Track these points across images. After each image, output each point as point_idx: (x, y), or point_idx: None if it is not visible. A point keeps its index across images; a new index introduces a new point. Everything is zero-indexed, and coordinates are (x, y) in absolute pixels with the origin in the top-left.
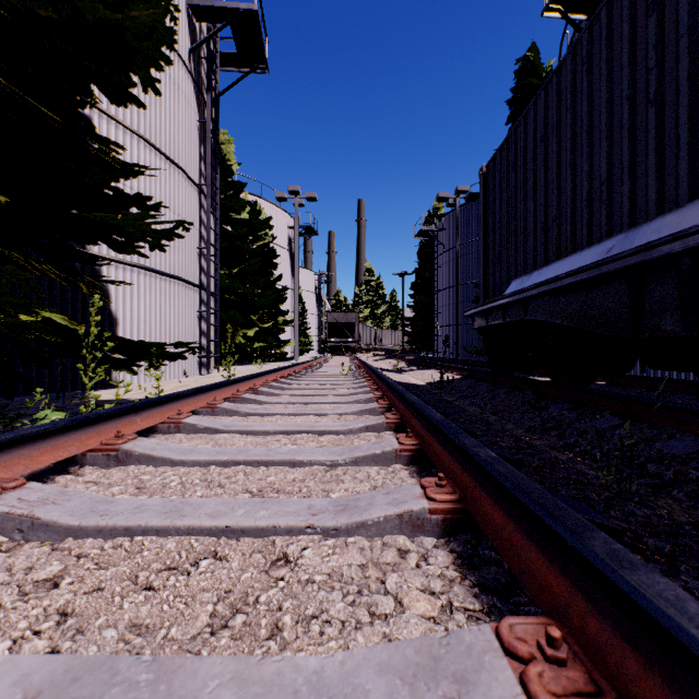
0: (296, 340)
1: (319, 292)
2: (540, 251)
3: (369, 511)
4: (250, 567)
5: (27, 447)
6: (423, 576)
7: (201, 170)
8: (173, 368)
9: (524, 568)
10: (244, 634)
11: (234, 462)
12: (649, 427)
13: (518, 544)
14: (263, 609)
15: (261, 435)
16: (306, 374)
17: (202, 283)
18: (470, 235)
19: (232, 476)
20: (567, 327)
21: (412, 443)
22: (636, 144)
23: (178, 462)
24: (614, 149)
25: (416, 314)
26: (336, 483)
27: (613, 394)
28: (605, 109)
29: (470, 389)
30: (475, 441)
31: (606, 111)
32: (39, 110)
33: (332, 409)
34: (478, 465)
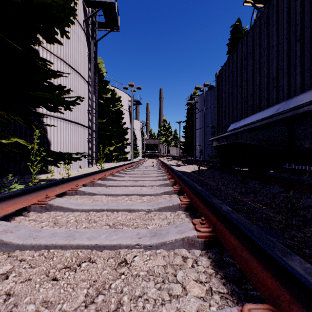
0: (132, 151)
1: (142, 130)
2: (244, 111)
3: (167, 236)
4: (107, 267)
5: (1, 203)
6: (195, 272)
7: (89, 75)
8: (76, 164)
9: (251, 271)
10: (102, 307)
11: (101, 210)
12: (297, 192)
13: (246, 257)
14: (113, 292)
15: (115, 196)
16: (136, 167)
17: (89, 126)
18: (210, 104)
19: (100, 217)
20: (257, 145)
21: (186, 201)
22: (290, 60)
23: (75, 210)
24: (279, 62)
25: (186, 140)
26: (151, 220)
27: (279, 177)
28: (275, 44)
29: (211, 174)
30: (219, 201)
31: (276, 45)
32: (13, 46)
33: (148, 183)
34: (222, 214)
